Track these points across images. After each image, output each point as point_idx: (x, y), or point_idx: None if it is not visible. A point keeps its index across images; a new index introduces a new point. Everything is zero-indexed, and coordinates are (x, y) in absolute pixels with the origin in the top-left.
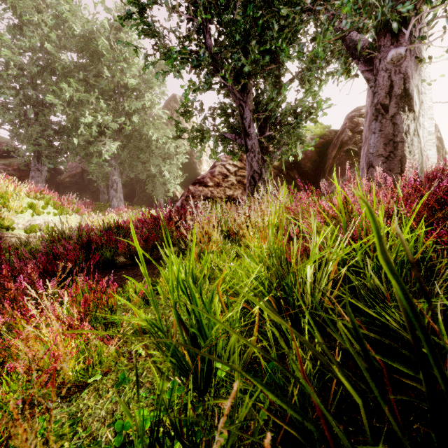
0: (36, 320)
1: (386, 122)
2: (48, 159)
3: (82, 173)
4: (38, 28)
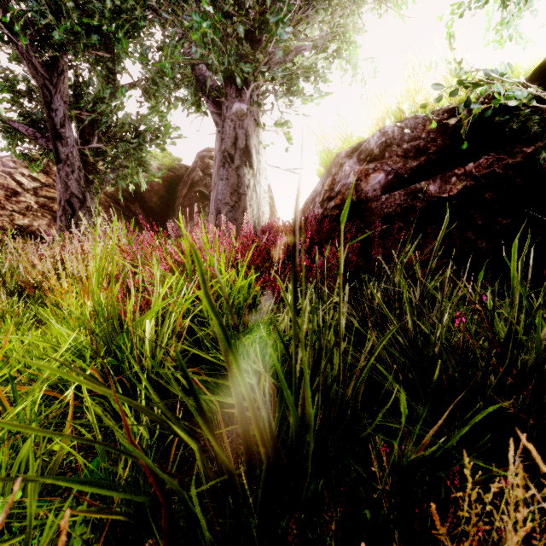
0: None
1: (232, 171)
2: None
3: None
4: None
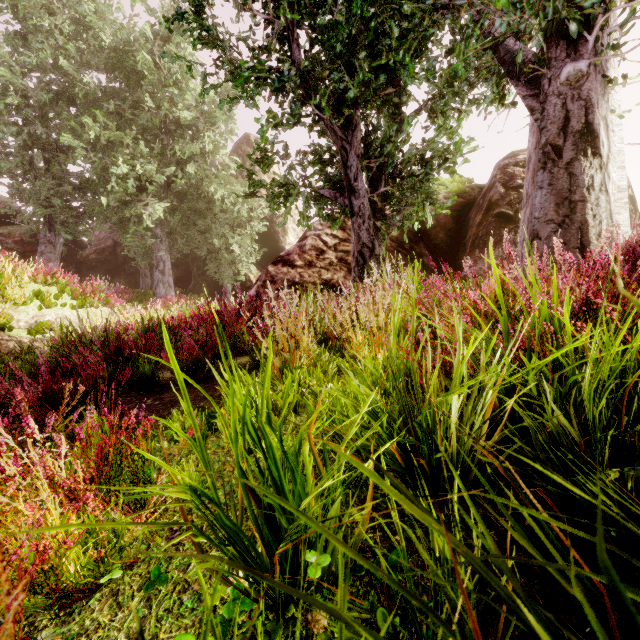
0: (14, 484)
1: (558, 171)
2: (65, 227)
3: (115, 247)
4: (49, 37)
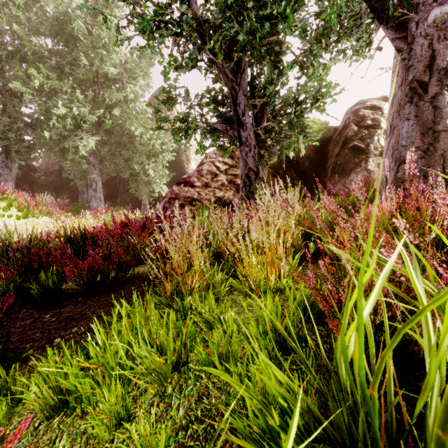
0: None
1: (423, 105)
2: (18, 155)
3: (60, 171)
4: (4, 7)
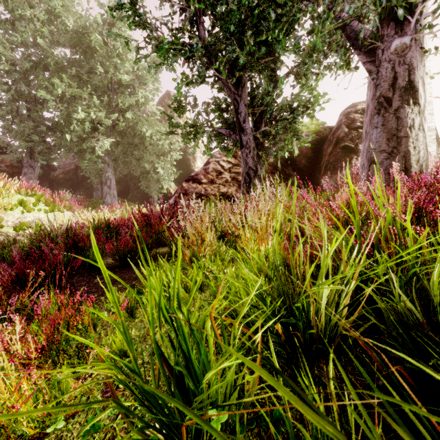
0: None
1: (389, 116)
2: (41, 156)
3: (76, 169)
4: (30, 23)
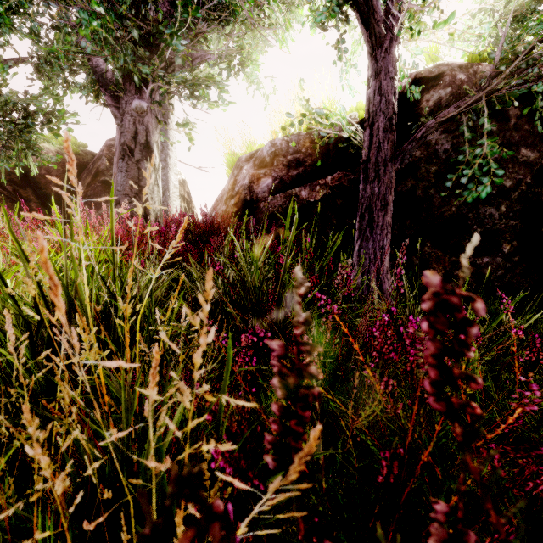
0: None
1: (132, 164)
2: None
3: None
4: None
